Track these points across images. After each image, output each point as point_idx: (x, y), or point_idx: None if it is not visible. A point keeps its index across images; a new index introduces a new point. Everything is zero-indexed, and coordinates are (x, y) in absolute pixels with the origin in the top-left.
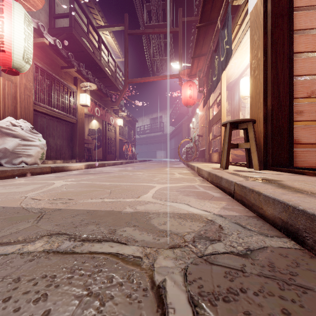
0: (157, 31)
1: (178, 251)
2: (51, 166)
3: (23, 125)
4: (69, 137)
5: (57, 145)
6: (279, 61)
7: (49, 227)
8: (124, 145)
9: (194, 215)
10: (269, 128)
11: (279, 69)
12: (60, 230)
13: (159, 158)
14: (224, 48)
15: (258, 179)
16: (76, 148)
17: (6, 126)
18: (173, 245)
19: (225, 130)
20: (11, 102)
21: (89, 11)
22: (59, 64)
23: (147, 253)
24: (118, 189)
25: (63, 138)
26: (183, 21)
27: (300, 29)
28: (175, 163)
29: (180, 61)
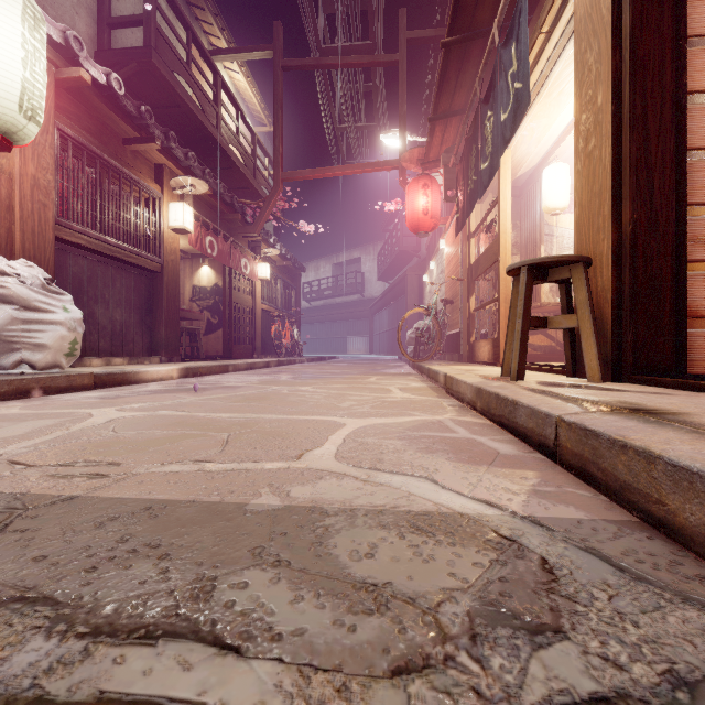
0: (350, 62)
1: (426, 691)
2: (95, 371)
3: (26, 272)
4: (144, 303)
5: (115, 322)
6: (652, 112)
7: (8, 569)
8: (273, 323)
9: (456, 519)
10: (626, 279)
11: (652, 133)
12: (38, 582)
13: (354, 353)
14: (510, 90)
15: (622, 409)
16: (161, 329)
17: None
18: (403, 658)
19: (515, 284)
20: None
21: (193, 16)
22: (118, 134)
23: (312, 704)
24: (248, 432)
25: (129, 305)
26: (410, 39)
27: (702, 34)
28: (389, 365)
29: (402, 131)
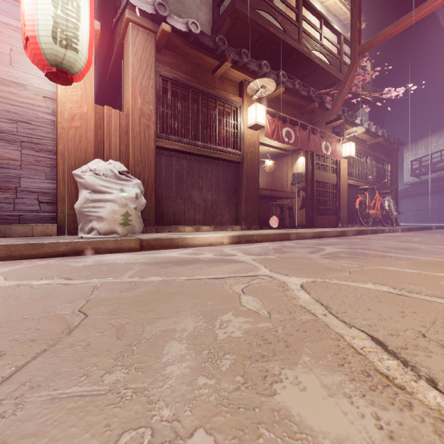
0: None
1: None
2: (144, 237)
3: (102, 167)
4: (230, 186)
5: (207, 201)
6: None
7: None
8: (358, 195)
9: None
10: None
11: None
12: None
13: None
14: None
15: None
16: (242, 205)
17: (82, 172)
18: None
19: None
20: (119, 140)
21: None
22: (209, 69)
23: None
24: None
25: (218, 188)
26: None
27: None
28: None
29: None
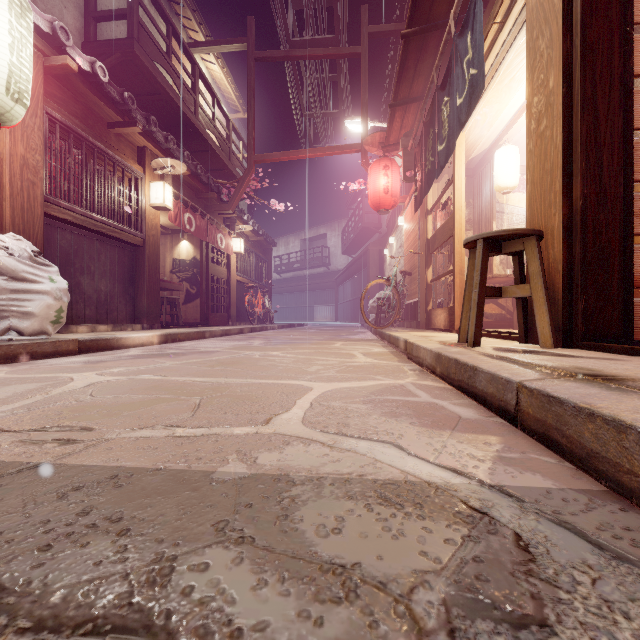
0: (317, 54)
1: None
2: (80, 337)
3: (14, 245)
4: (127, 274)
5: (100, 292)
6: (601, 94)
7: None
8: (246, 293)
9: (424, 489)
10: (577, 251)
11: (601, 113)
12: None
13: (321, 320)
14: (465, 77)
15: (581, 375)
16: (143, 299)
17: None
18: None
19: (471, 256)
20: None
21: (173, 11)
22: (103, 118)
23: None
24: (219, 396)
25: (113, 276)
26: (372, 32)
27: None
28: (353, 331)
29: (364, 117)
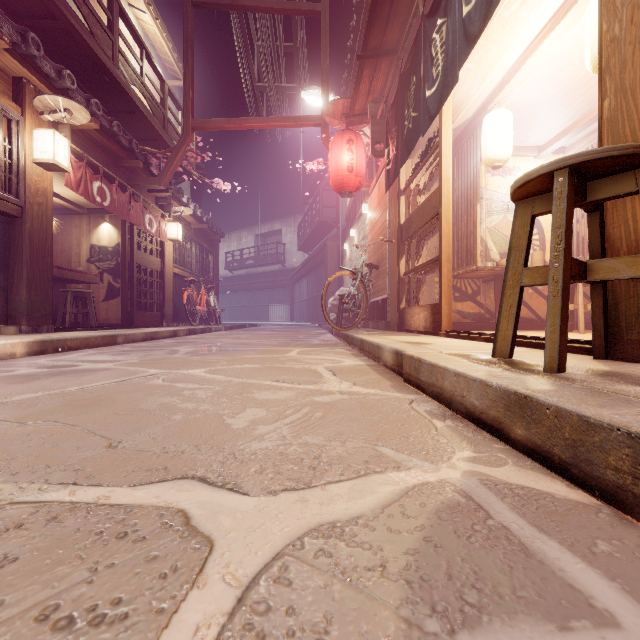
0: (269, 6)
1: None
2: None
3: None
4: None
5: None
6: None
7: None
8: (186, 288)
9: None
10: None
11: None
12: None
13: (276, 320)
14: None
15: None
16: (21, 290)
17: None
18: None
19: (520, 212)
20: None
21: None
22: None
23: None
24: None
25: None
26: None
27: None
28: (311, 333)
29: (324, 86)
